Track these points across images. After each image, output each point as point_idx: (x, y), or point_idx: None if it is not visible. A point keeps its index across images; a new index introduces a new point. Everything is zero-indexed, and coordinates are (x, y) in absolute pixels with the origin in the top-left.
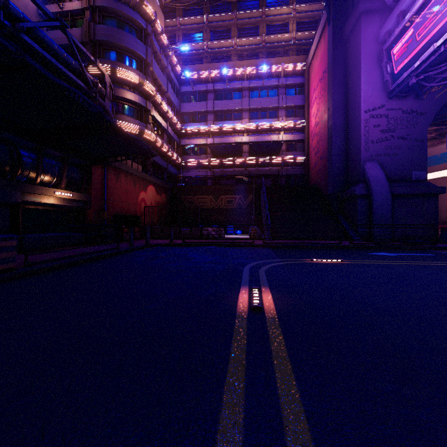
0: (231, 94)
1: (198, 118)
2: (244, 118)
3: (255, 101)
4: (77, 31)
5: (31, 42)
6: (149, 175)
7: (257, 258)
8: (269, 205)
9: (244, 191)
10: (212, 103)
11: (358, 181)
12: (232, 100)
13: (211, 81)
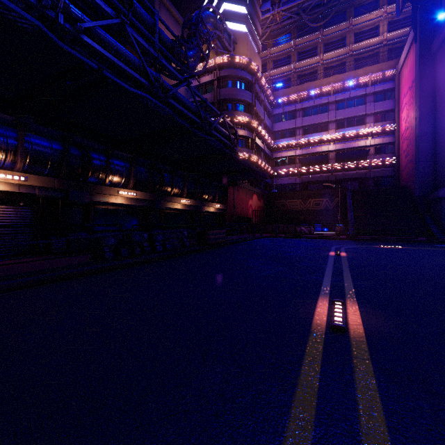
0: (318, 109)
1: (288, 134)
2: (331, 129)
3: (342, 112)
4: (209, 95)
5: (213, 132)
6: (254, 187)
7: (340, 244)
8: (355, 207)
9: (330, 195)
10: (300, 119)
11: (444, 185)
12: (318, 114)
13: (299, 101)
